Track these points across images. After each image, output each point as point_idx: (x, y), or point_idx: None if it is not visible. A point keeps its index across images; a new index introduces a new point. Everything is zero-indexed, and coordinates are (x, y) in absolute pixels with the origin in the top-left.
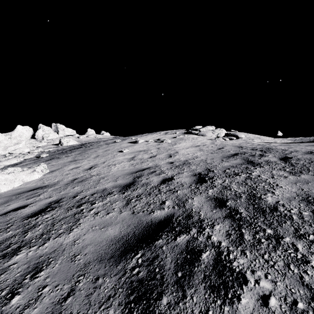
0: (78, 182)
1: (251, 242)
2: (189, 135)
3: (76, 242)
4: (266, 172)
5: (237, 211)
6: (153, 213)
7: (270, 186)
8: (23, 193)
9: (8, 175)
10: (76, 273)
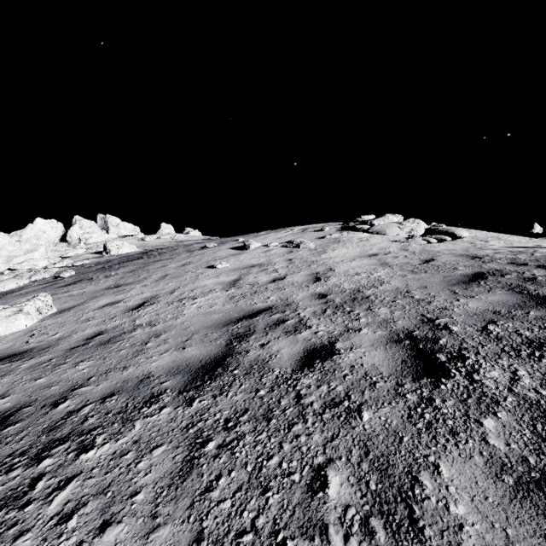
0: (99, 344)
1: None
2: (351, 232)
3: None
4: None
5: None
6: None
7: None
8: None
9: None
10: None
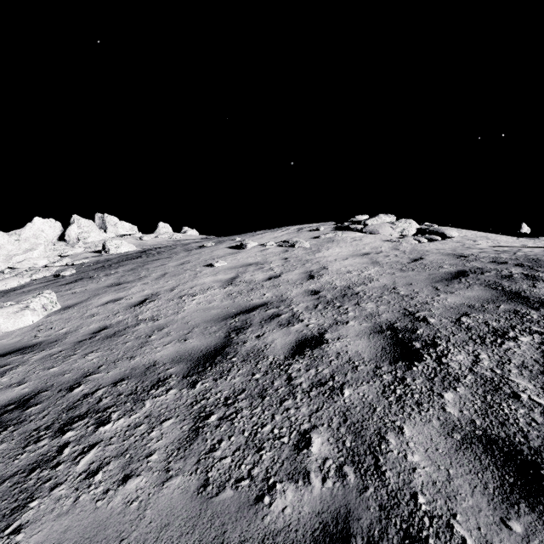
0: (105, 337)
1: None
2: (345, 232)
3: None
4: None
5: None
6: (271, 498)
7: None
8: None
9: None
10: None
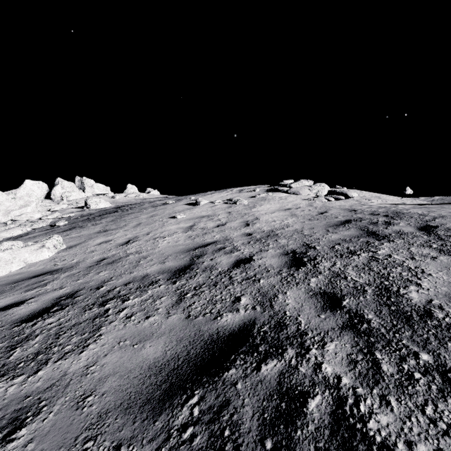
0: (107, 264)
1: (397, 379)
2: (275, 193)
3: (91, 369)
4: (400, 250)
5: (362, 317)
6: (221, 317)
7: (412, 273)
8: (23, 280)
9: (3, 253)
10: (81, 433)
